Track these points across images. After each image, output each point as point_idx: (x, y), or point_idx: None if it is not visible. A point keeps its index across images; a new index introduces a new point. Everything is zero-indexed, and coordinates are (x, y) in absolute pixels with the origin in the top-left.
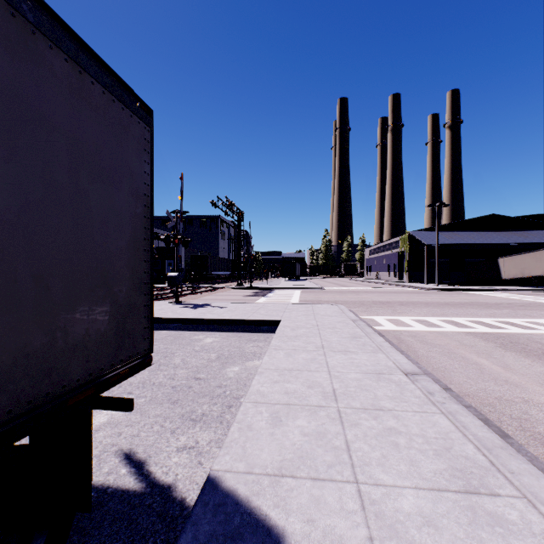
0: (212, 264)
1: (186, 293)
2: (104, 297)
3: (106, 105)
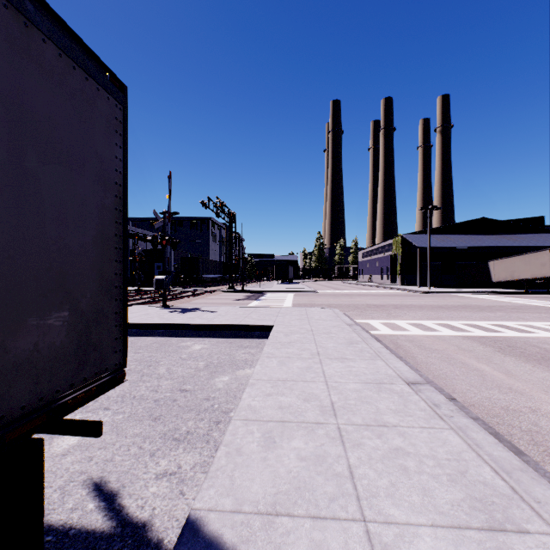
0: (202, 267)
1: (175, 297)
2: (61, 303)
3: (64, 71)
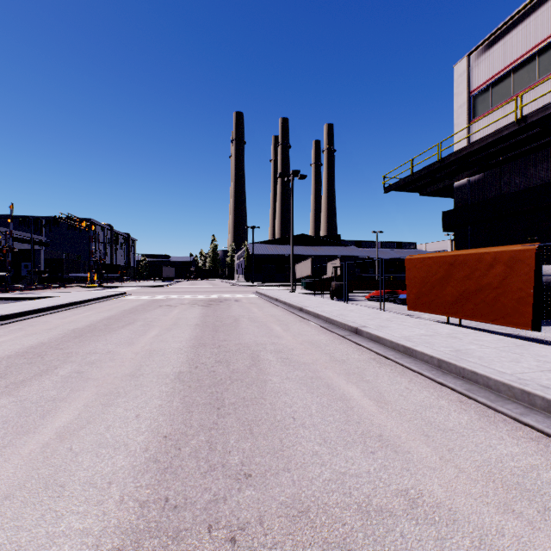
0: (69, 267)
1: (24, 289)
2: None
3: None
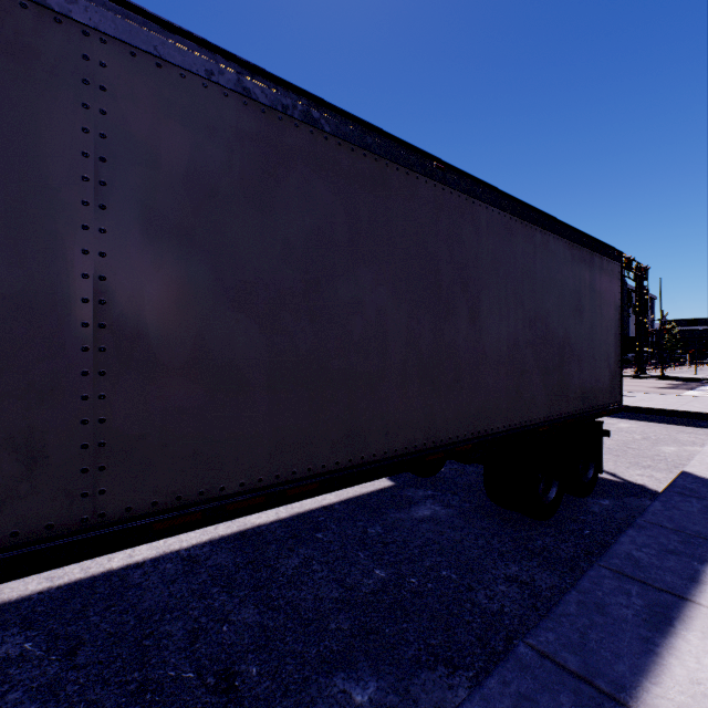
0: None
1: None
2: (606, 366)
3: (607, 266)
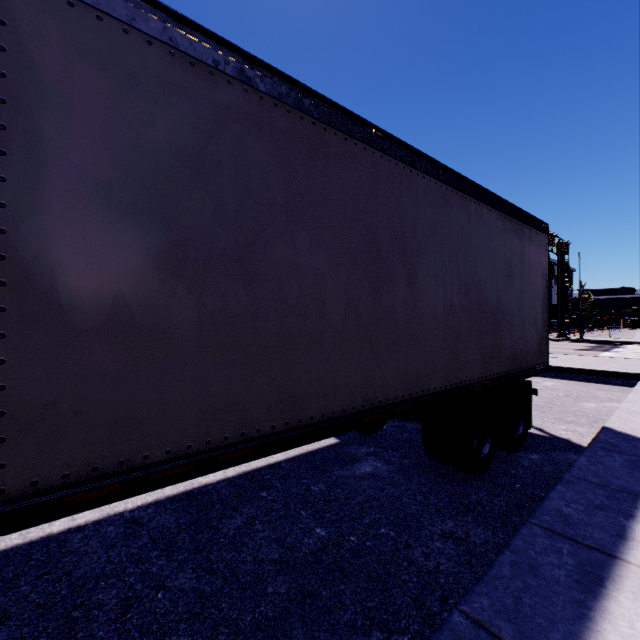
0: None
1: None
2: (535, 330)
3: (535, 237)
